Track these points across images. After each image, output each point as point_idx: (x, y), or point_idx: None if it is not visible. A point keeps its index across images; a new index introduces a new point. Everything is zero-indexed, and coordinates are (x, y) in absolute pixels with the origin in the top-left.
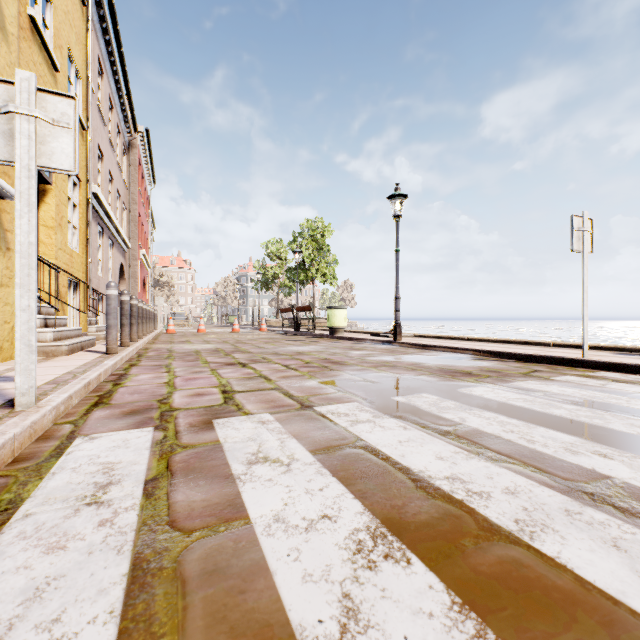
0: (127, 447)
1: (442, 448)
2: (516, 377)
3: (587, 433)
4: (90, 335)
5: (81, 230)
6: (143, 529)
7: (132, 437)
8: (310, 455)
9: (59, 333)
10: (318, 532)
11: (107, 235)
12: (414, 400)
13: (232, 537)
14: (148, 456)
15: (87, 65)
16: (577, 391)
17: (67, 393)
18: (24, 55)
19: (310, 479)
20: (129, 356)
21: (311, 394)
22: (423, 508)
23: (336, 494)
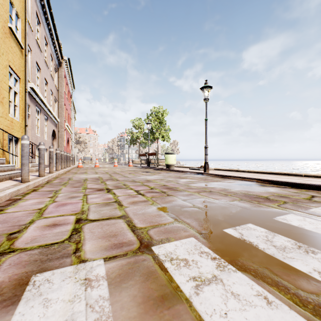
0: None
1: None
2: (306, 203)
3: None
4: None
5: (20, 107)
6: None
7: None
8: None
9: None
10: None
11: (43, 113)
12: (246, 234)
13: None
14: None
15: (25, 12)
16: None
17: None
18: None
19: None
20: (39, 183)
21: (151, 224)
22: None
23: None
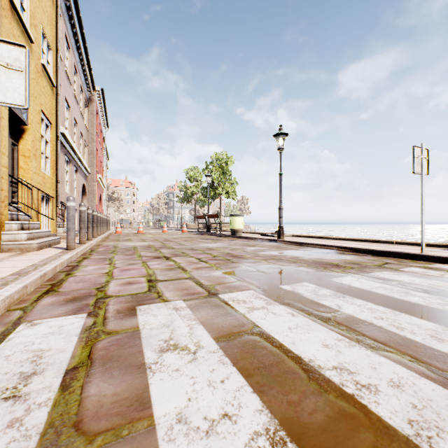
0: (60, 333)
1: (326, 335)
2: (373, 268)
3: (444, 320)
4: (58, 235)
5: (52, 159)
6: (48, 432)
7: (67, 323)
8: (214, 342)
9: (32, 234)
10: (218, 437)
11: (72, 163)
12: (297, 288)
13: (133, 443)
14: (75, 343)
15: (56, 40)
16: (424, 280)
17: (22, 284)
18: (5, 29)
19: (213, 369)
20: (84, 251)
21: (217, 283)
22: (318, 405)
23: (236, 387)
